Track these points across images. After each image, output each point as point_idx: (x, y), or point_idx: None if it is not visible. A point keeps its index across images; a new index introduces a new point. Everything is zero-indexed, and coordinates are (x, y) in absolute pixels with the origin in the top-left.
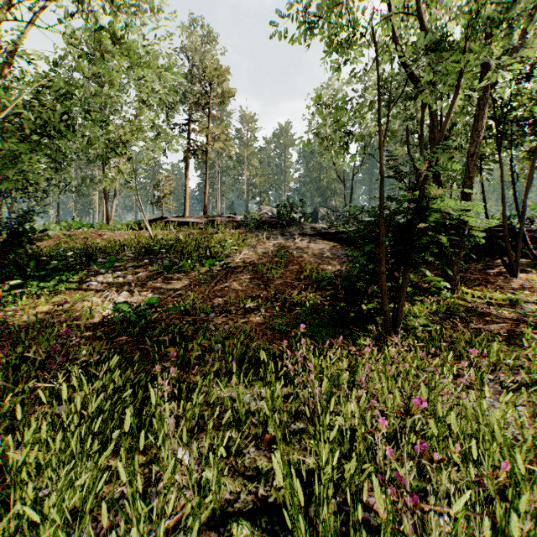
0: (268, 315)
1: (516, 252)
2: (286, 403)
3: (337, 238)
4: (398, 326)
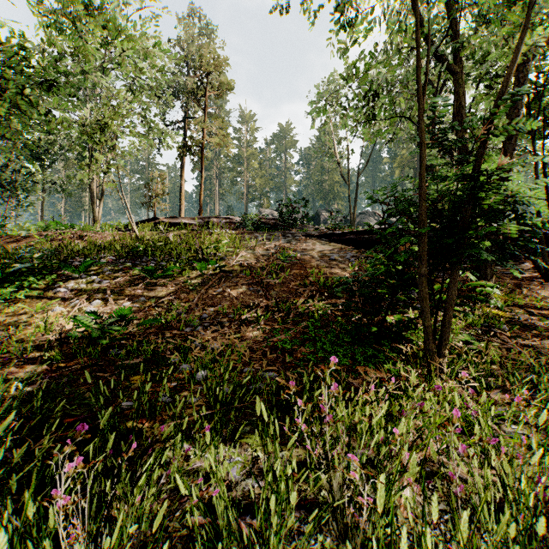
0: (268, 329)
1: None
2: (298, 481)
3: (345, 240)
4: (444, 348)
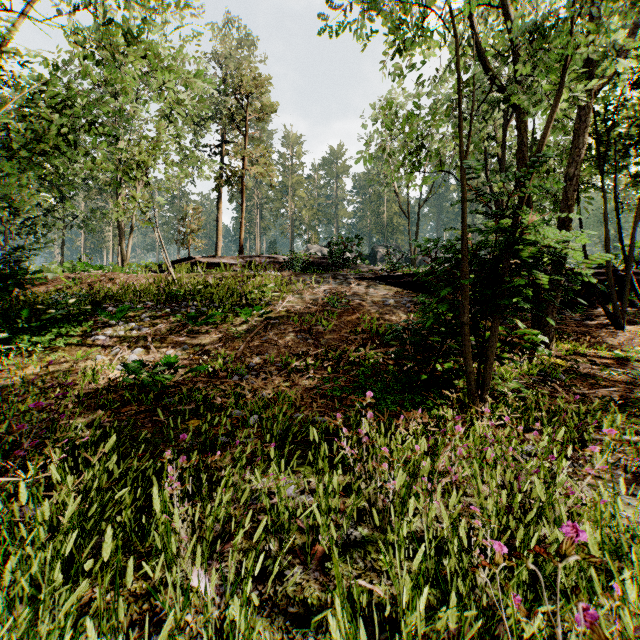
0: (317, 378)
1: (622, 299)
2: (343, 497)
3: (402, 283)
4: (485, 393)
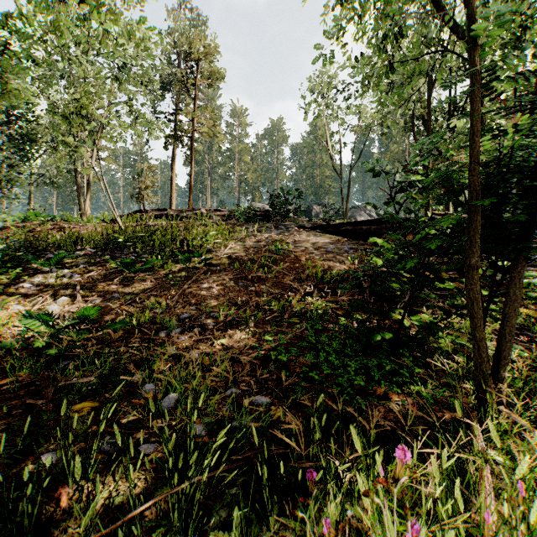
0: (259, 333)
1: None
2: None
3: (341, 231)
4: (502, 368)
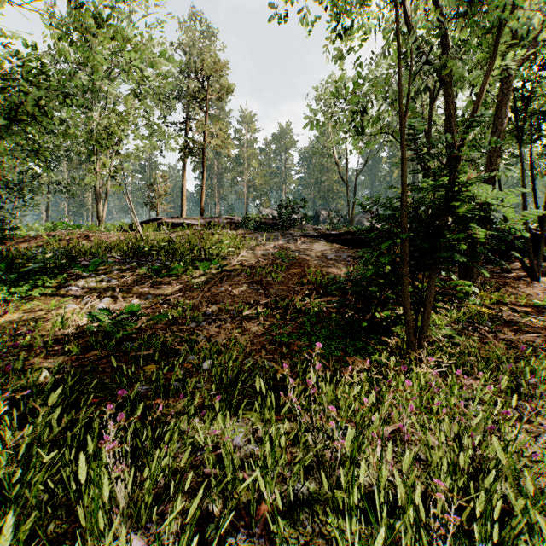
0: (267, 325)
1: (538, 253)
2: (290, 446)
3: (342, 240)
4: (423, 340)
